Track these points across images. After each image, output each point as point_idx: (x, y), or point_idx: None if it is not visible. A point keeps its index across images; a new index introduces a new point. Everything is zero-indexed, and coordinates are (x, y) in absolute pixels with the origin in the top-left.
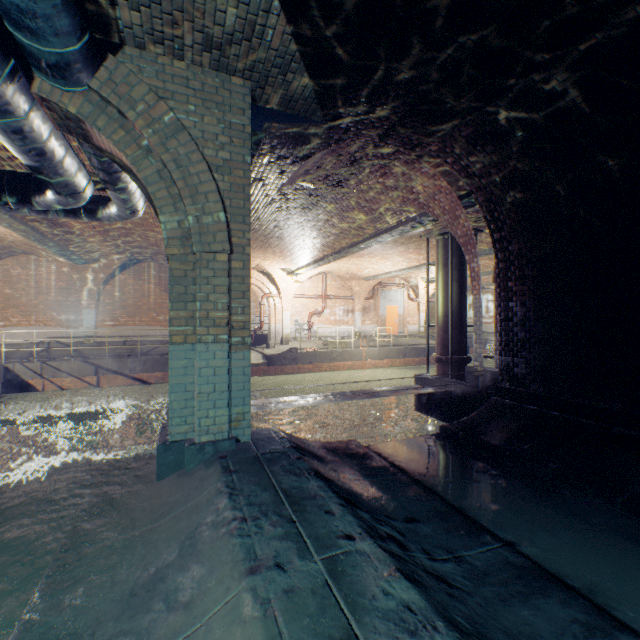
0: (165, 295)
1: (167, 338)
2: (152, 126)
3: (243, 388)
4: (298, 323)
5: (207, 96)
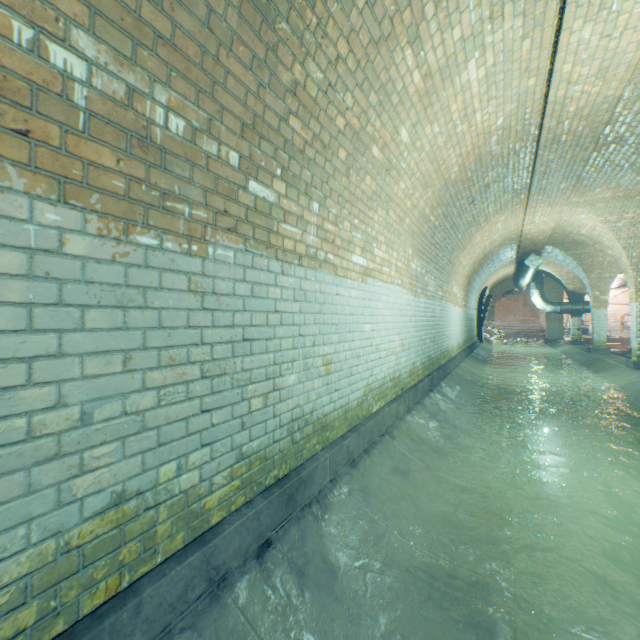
0: (522, 307)
1: (523, 328)
2: (543, 289)
3: (560, 331)
4: (611, 321)
5: (553, 281)
